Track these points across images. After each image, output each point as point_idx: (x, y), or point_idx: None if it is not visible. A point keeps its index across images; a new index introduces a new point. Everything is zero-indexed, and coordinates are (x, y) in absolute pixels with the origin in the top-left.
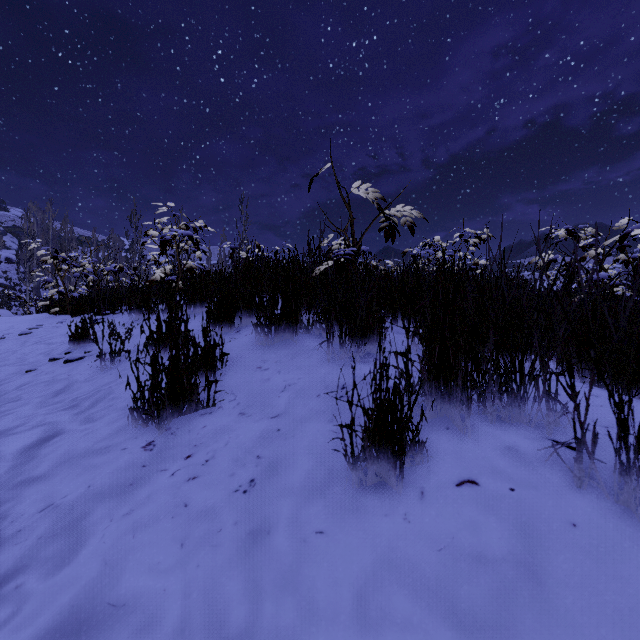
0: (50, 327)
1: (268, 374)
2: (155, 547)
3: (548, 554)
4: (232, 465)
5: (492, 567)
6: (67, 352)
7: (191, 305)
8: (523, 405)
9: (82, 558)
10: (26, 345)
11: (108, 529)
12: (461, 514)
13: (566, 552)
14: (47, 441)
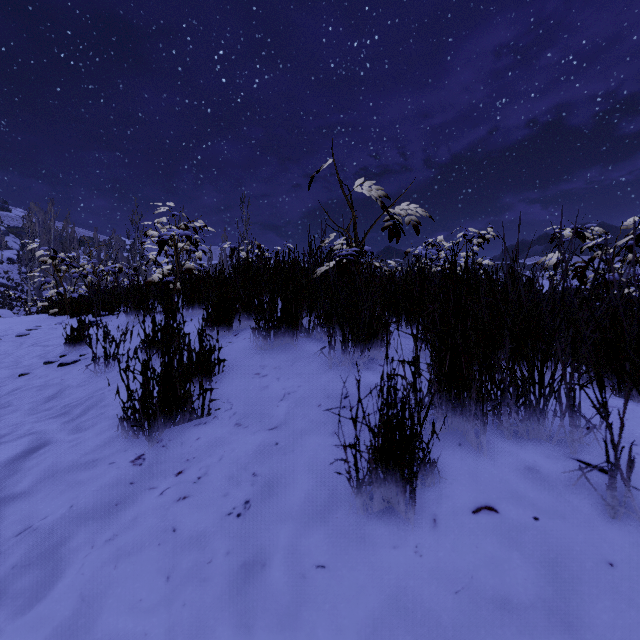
0: (48, 328)
1: (266, 381)
2: (138, 580)
3: (583, 601)
4: (226, 483)
5: (519, 616)
6: (62, 355)
7: (189, 307)
8: (543, 420)
9: (57, 593)
10: (22, 347)
11: (88, 558)
12: (480, 548)
13: (605, 599)
14: (33, 452)
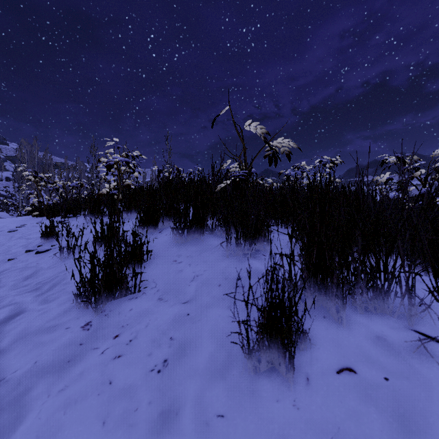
0: (31, 226)
1: (181, 266)
2: (81, 424)
3: None
4: (150, 345)
5: None
6: (39, 245)
7: (128, 211)
8: (387, 299)
9: (19, 434)
10: (12, 239)
11: (44, 405)
12: (344, 403)
13: None
14: (12, 318)
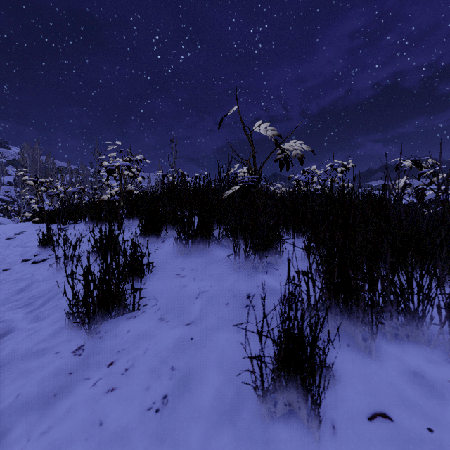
0: (30, 233)
1: (185, 281)
2: None
3: None
4: (148, 376)
5: None
6: (36, 254)
7: (130, 218)
8: (421, 325)
9: None
10: (9, 248)
11: None
12: None
13: None
14: None
